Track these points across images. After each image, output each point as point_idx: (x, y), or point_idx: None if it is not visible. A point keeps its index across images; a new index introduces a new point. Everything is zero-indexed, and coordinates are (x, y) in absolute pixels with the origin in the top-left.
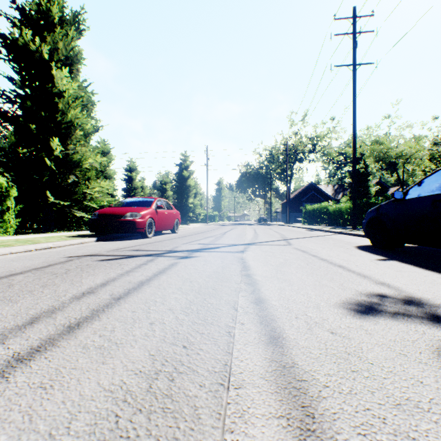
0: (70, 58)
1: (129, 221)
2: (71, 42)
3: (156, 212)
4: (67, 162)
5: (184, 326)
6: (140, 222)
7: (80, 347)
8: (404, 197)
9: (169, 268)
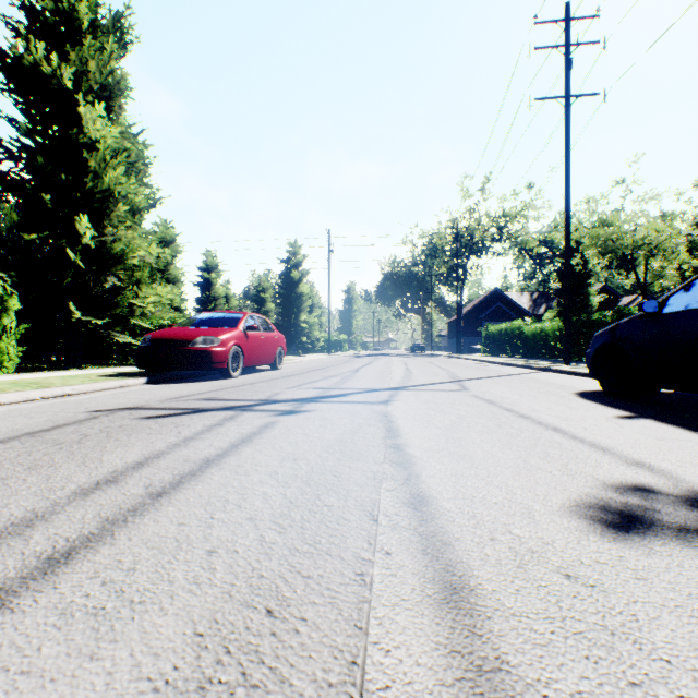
0: (108, 87)
1: (200, 351)
2: (109, 61)
3: (246, 336)
4: (103, 255)
5: (273, 558)
6: (218, 352)
7: (56, 613)
8: (661, 310)
9: (259, 432)
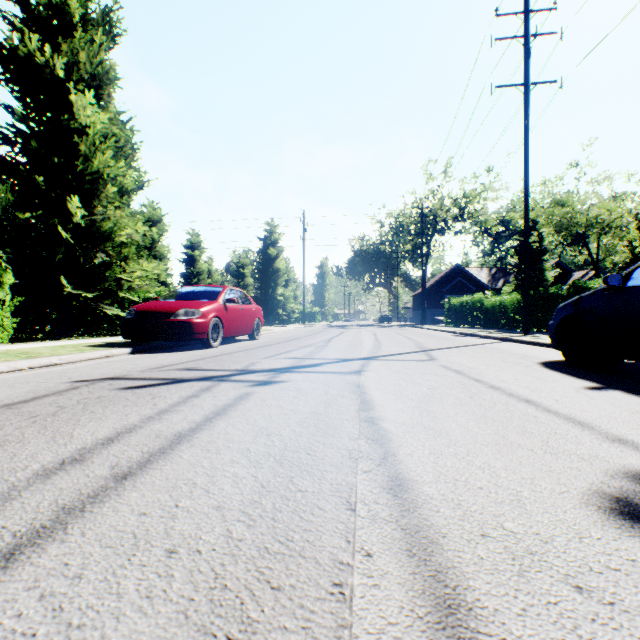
0: (98, 77)
1: (182, 322)
2: (98, 52)
3: (225, 308)
4: (93, 233)
5: (239, 562)
6: (199, 323)
7: None
8: (625, 283)
9: (234, 404)
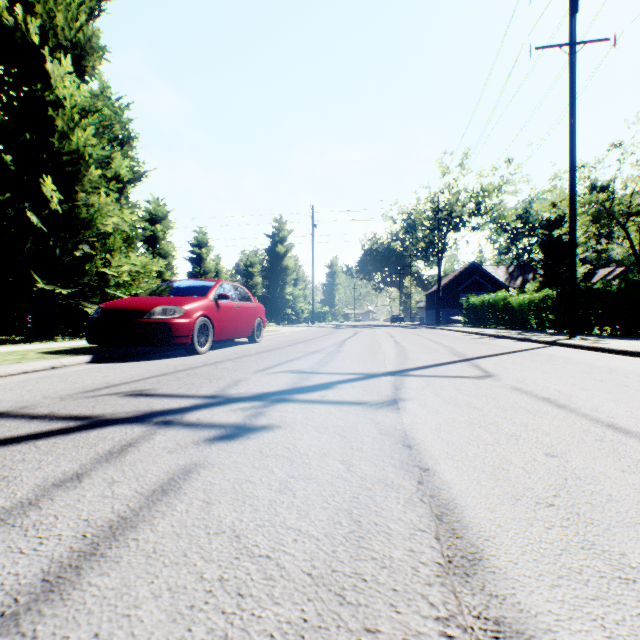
0: (81, 46)
1: (157, 323)
2: (77, 14)
3: (217, 306)
4: (71, 220)
5: None
6: (180, 324)
7: None
8: None
9: (129, 524)
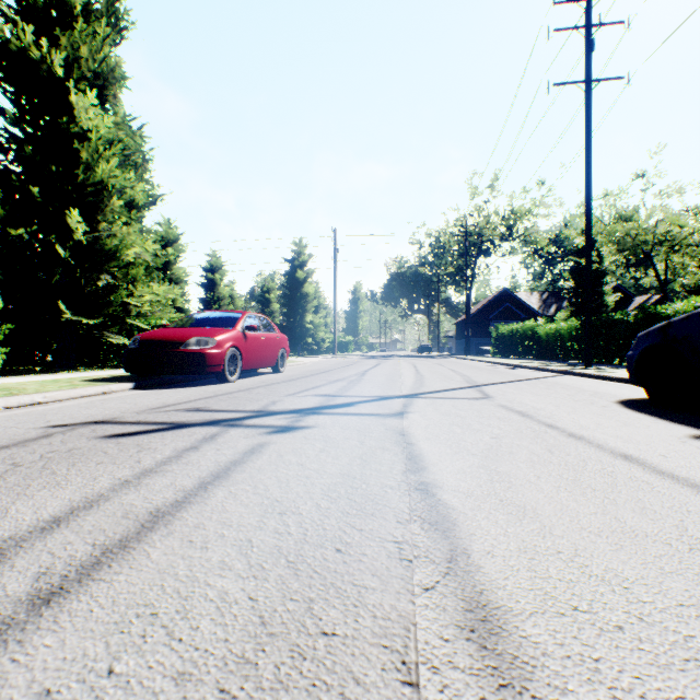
0: (103, 75)
1: (193, 353)
2: (102, 46)
3: (245, 337)
4: (96, 251)
5: None
6: (213, 354)
7: None
8: None
9: (241, 461)
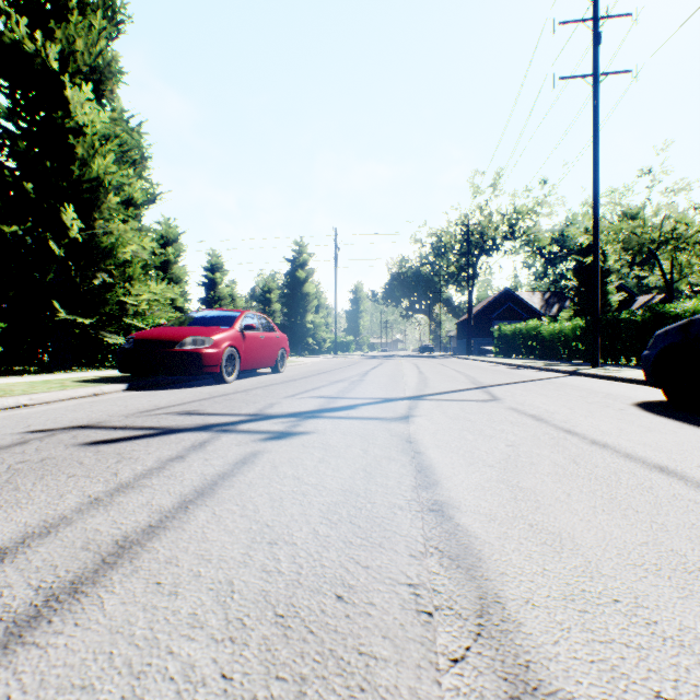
0: (99, 70)
1: (189, 353)
2: (98, 40)
3: (243, 336)
4: (92, 249)
5: None
6: (210, 354)
7: None
8: None
9: (230, 474)
